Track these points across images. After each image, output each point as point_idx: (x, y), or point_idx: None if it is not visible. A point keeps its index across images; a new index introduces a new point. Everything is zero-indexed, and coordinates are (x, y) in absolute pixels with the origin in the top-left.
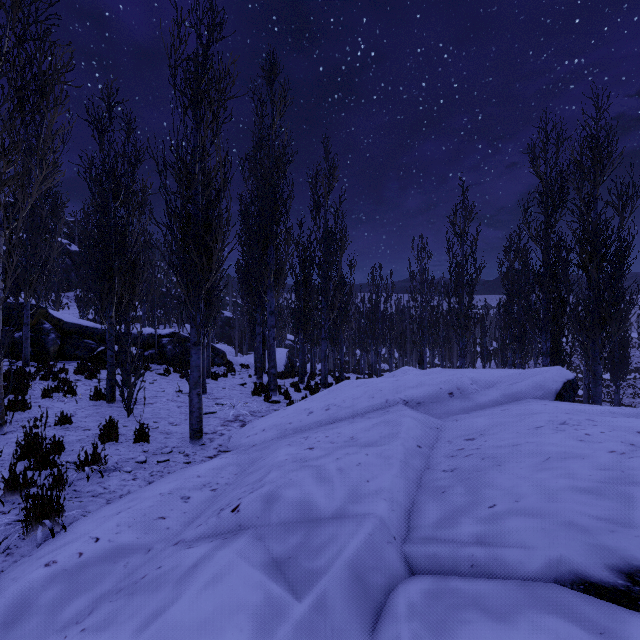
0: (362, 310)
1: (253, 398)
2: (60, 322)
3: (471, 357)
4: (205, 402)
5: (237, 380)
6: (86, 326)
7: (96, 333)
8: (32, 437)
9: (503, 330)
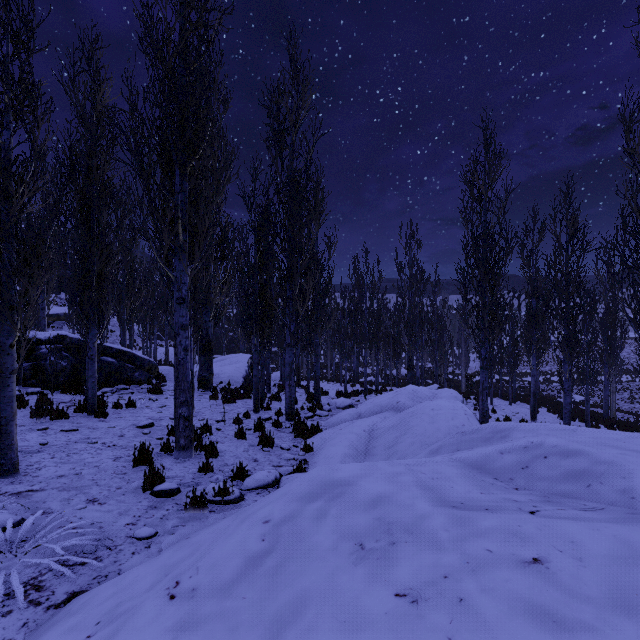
0: (343, 307)
1: (128, 476)
2: None
3: (466, 361)
4: None
5: (147, 413)
6: None
7: None
8: None
9: (526, 331)
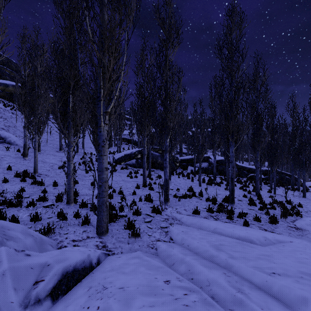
0: None
1: None
2: (237, 165)
3: None
4: (308, 200)
5: None
6: (243, 166)
7: (246, 169)
8: (272, 199)
9: None
